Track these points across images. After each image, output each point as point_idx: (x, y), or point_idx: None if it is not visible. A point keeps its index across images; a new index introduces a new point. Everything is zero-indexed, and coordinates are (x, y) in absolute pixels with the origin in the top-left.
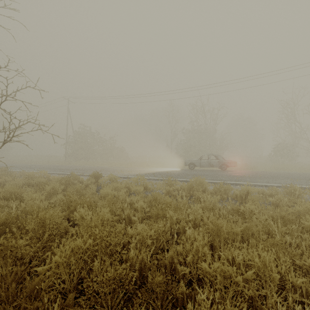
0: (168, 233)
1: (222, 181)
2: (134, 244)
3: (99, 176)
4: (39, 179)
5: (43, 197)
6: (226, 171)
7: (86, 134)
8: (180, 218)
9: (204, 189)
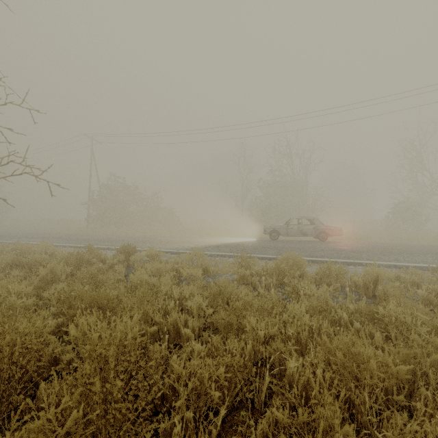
0: (253, 370)
1: (324, 259)
2: (184, 397)
3: (132, 251)
4: (35, 256)
5: (28, 289)
6: (327, 242)
7: (118, 189)
8: (270, 331)
9: (301, 273)
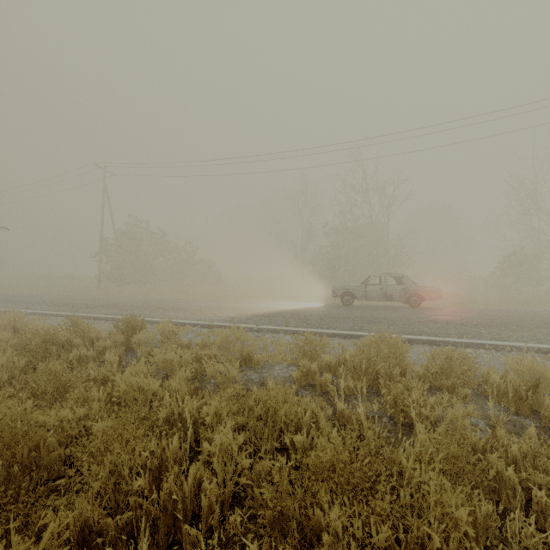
0: None
1: (427, 338)
2: None
3: (137, 326)
4: None
5: None
6: (422, 309)
7: (140, 236)
8: (374, 538)
9: (402, 368)
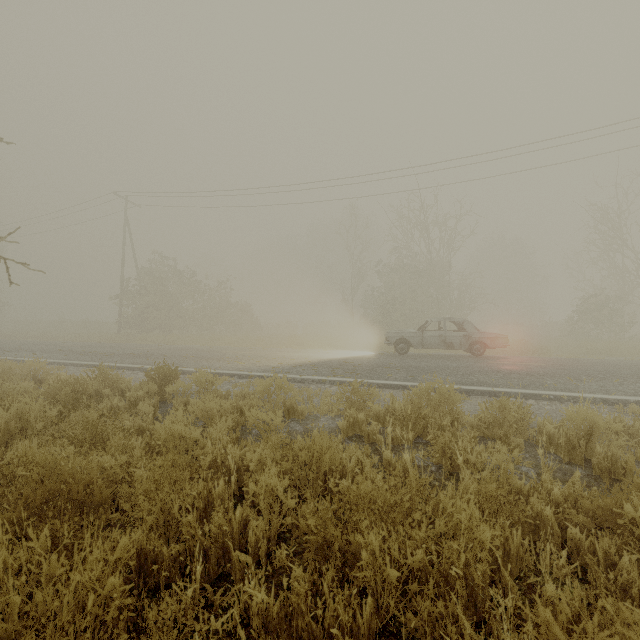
0: None
1: (486, 388)
2: None
3: (171, 376)
4: (7, 385)
5: None
6: (485, 358)
7: (166, 276)
8: (409, 560)
9: (453, 418)
